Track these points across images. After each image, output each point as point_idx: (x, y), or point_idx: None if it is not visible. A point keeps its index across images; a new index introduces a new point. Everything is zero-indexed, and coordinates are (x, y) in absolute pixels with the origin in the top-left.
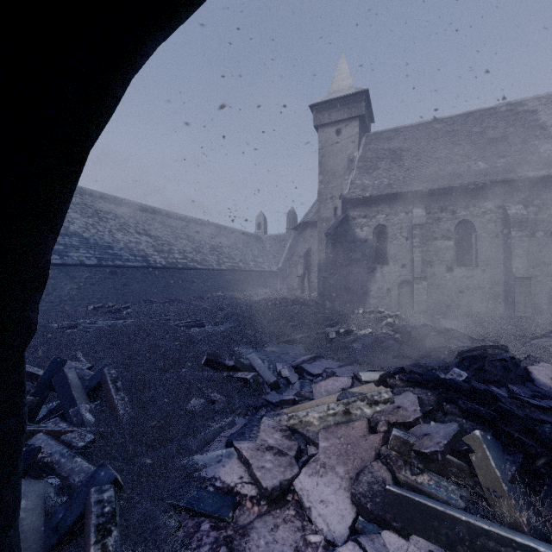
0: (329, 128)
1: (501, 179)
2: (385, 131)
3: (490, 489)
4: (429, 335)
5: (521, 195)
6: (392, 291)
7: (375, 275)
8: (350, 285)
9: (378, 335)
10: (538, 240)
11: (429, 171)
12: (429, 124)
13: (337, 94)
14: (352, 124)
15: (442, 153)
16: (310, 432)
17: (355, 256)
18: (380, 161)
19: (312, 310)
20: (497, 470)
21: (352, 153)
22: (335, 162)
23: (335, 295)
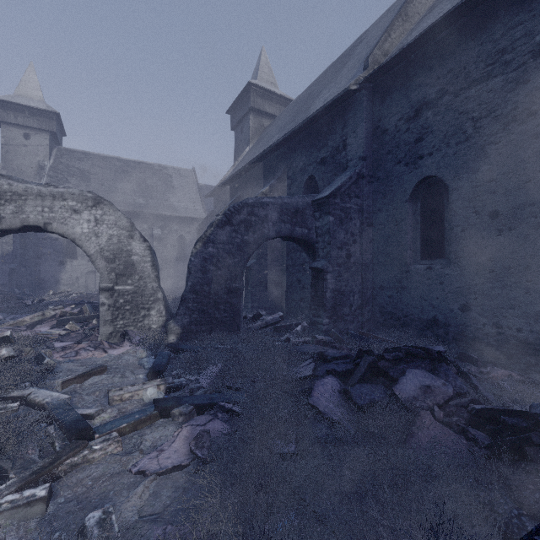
0: (15, 129)
1: (150, 213)
2: (77, 151)
3: (86, 314)
4: (94, 296)
5: (161, 223)
6: (81, 279)
7: (66, 267)
8: (41, 275)
9: (63, 300)
10: (168, 249)
11: (110, 196)
12: (112, 159)
13: (26, 101)
14: (43, 135)
15: (120, 186)
16: (26, 324)
17: (47, 251)
18: (71, 177)
19: (2, 296)
20: (88, 309)
21: (43, 160)
22: (24, 163)
23: (25, 284)
